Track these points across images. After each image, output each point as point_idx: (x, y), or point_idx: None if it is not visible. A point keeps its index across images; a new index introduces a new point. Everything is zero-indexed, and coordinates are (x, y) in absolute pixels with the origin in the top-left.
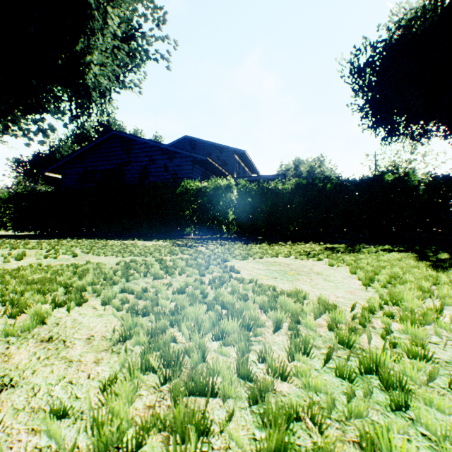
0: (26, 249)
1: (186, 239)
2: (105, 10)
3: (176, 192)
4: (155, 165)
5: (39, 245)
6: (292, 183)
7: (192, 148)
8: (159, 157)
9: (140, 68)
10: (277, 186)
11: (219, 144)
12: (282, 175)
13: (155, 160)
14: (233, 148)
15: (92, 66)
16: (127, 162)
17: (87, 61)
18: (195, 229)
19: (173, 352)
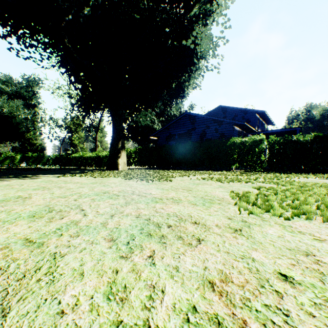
0: (177, 173)
1: (236, 171)
2: (198, 61)
3: (226, 144)
4: (209, 129)
5: (179, 172)
6: (311, 136)
7: (223, 113)
8: (212, 124)
9: (203, 77)
10: (299, 138)
11: (244, 108)
12: (298, 127)
13: (209, 126)
14: (255, 110)
15: (189, 87)
16: (193, 128)
17: (186, 85)
18: (238, 166)
19: (299, 185)
